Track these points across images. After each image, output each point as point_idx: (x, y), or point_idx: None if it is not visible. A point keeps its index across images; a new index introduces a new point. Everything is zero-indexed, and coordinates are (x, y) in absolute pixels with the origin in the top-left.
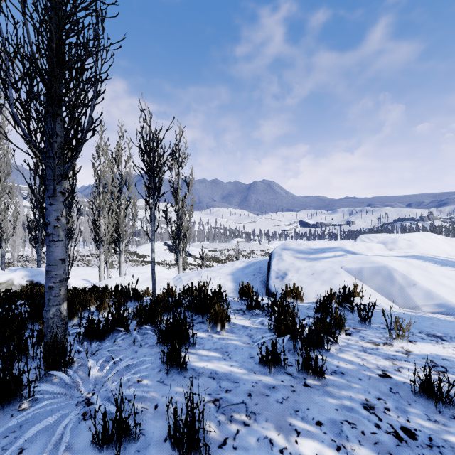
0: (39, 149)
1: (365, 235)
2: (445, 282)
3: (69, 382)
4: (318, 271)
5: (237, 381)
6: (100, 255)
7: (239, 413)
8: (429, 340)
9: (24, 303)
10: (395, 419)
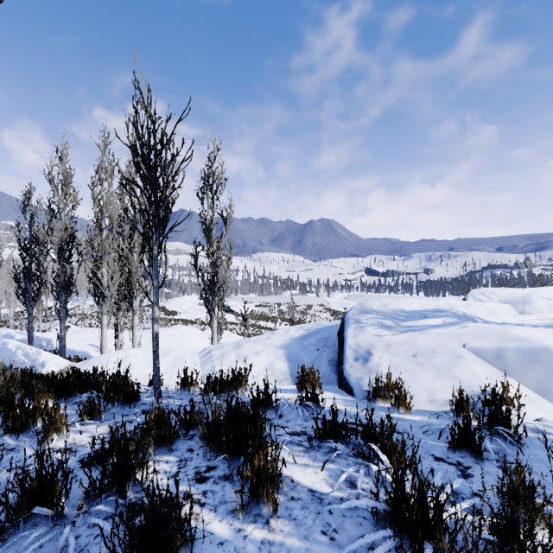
0: None
1: (478, 290)
2: None
3: None
4: (424, 351)
5: None
6: (102, 317)
7: None
8: None
9: None
10: None
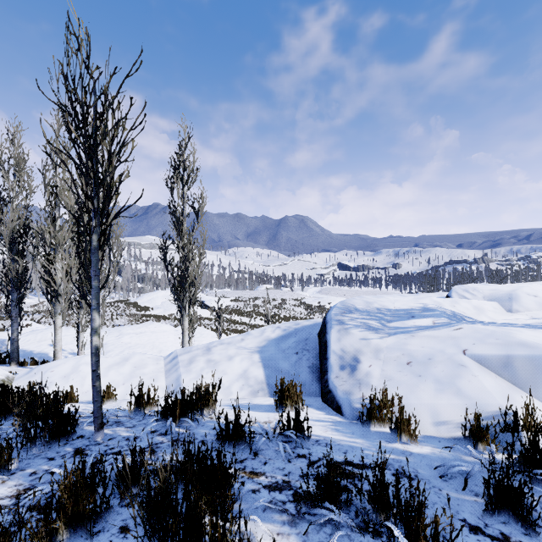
0: None
1: (461, 287)
2: None
3: None
4: (420, 359)
5: None
6: (56, 317)
7: None
8: None
9: None
10: None
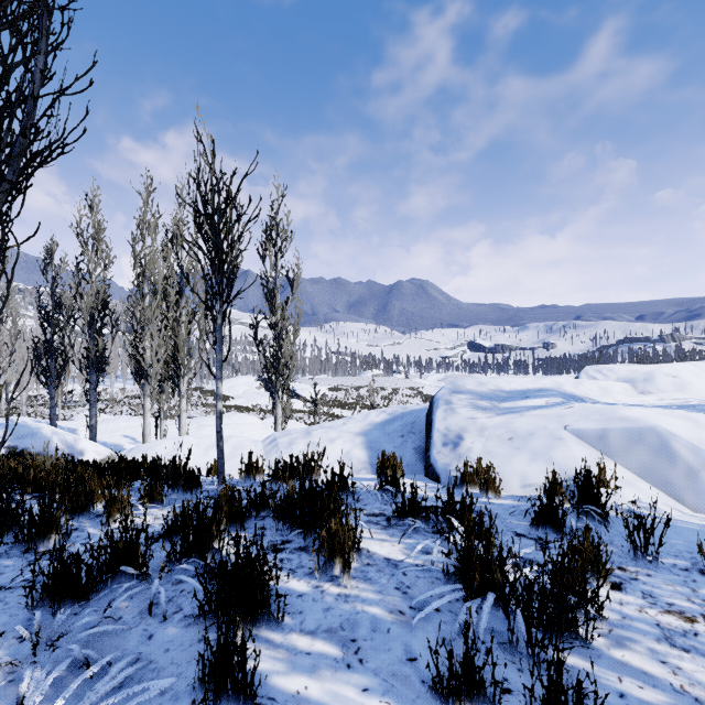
0: None
1: (594, 367)
2: None
3: None
4: (522, 434)
5: None
6: (145, 400)
7: None
8: None
9: None
10: None
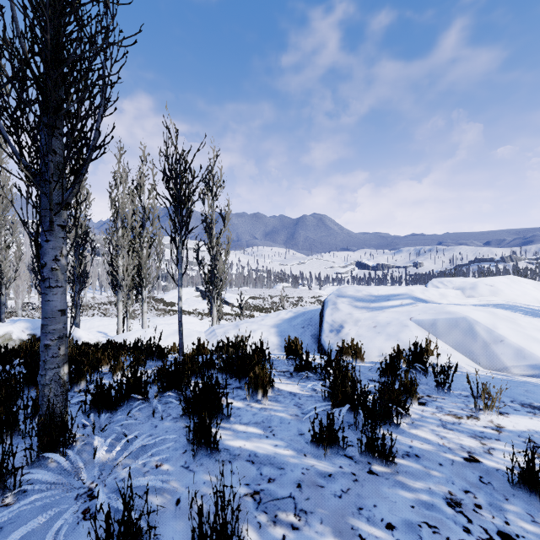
0: (32, 171)
1: (438, 279)
2: (539, 338)
3: (67, 468)
4: (382, 324)
5: (282, 466)
6: (118, 303)
7: (285, 511)
8: (524, 412)
9: (19, 363)
10: (489, 520)
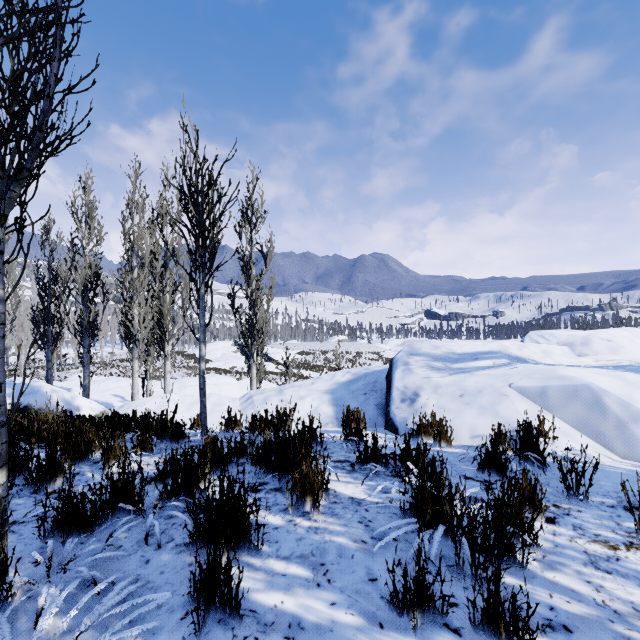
0: None
1: (537, 332)
2: None
3: None
4: (471, 392)
5: None
6: (133, 362)
7: None
8: None
9: None
10: None
